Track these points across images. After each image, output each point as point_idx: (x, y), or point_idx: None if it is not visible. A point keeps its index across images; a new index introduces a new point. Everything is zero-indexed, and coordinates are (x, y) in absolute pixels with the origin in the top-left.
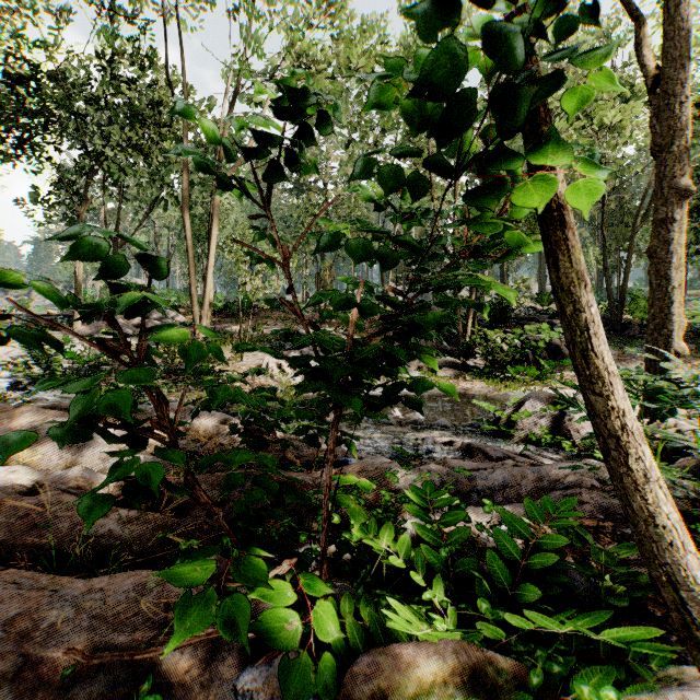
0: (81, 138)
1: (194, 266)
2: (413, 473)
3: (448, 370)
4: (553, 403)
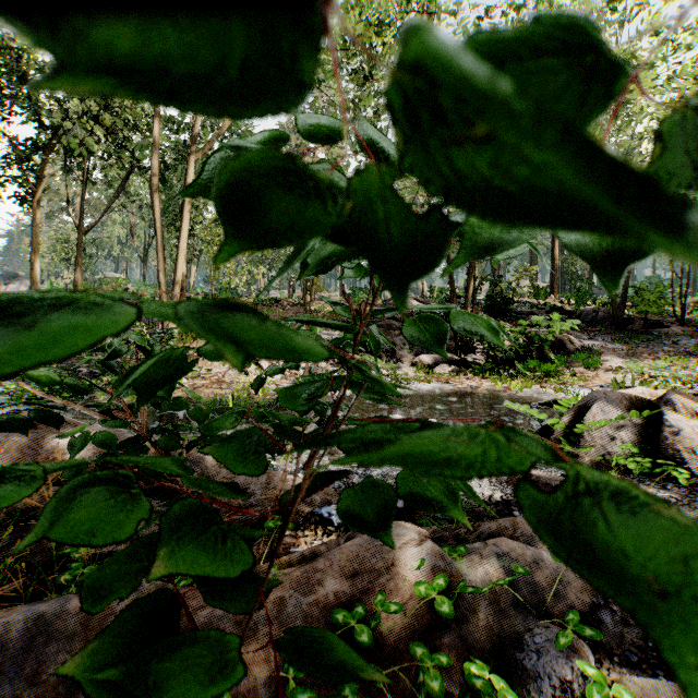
0: (35, 107)
1: (162, 250)
2: (472, 567)
3: (446, 366)
4: (631, 406)
